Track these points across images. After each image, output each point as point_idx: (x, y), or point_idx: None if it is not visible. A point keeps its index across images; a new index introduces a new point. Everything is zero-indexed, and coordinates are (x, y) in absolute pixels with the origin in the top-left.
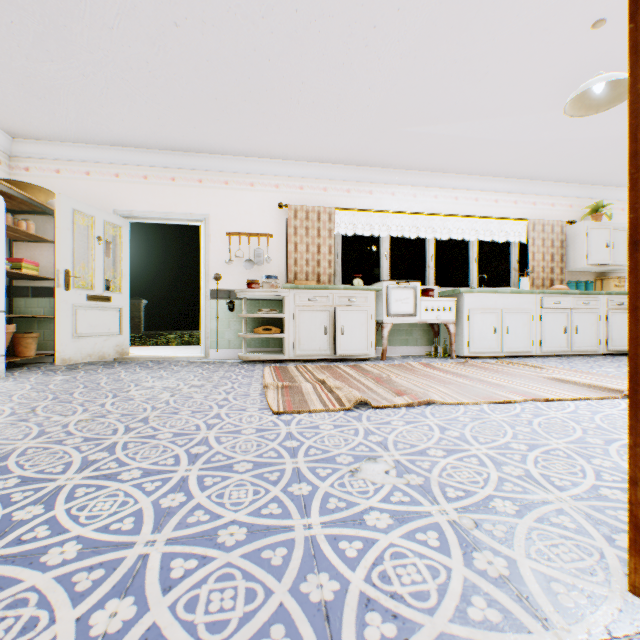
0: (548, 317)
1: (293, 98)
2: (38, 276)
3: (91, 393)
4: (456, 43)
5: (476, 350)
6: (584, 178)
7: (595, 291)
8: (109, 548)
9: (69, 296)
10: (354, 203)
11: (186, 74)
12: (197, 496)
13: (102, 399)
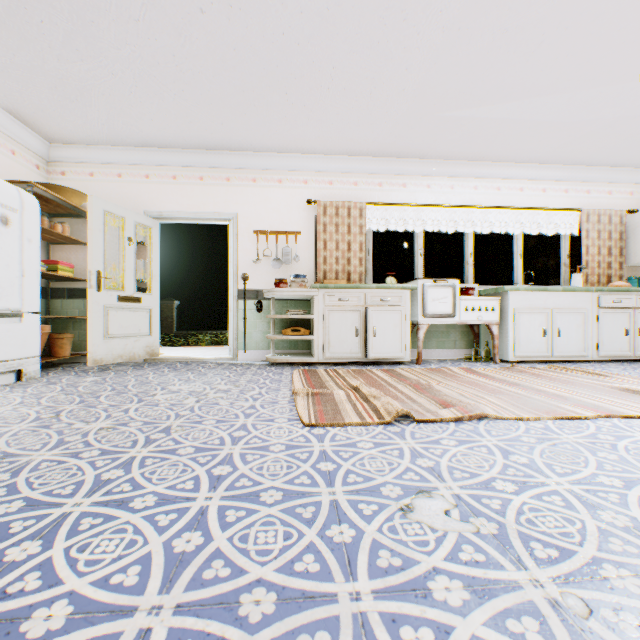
0: (606, 317)
1: (323, 85)
2: (73, 278)
3: (117, 397)
4: (508, 8)
5: (522, 354)
6: None
7: None
8: (104, 615)
9: (100, 297)
10: (386, 197)
11: (213, 66)
12: (216, 537)
13: (127, 404)
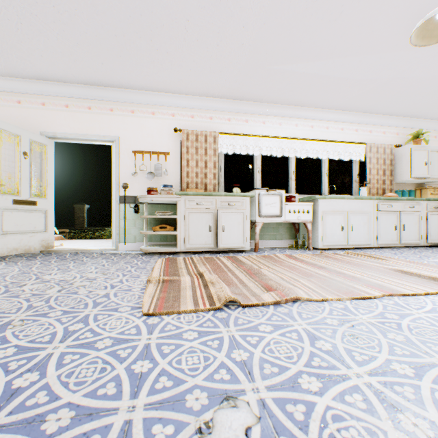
0: (383, 217)
1: (180, 35)
2: None
3: None
4: None
5: (328, 243)
6: (408, 112)
7: (418, 198)
8: None
9: None
10: (234, 129)
11: (86, 9)
12: None
13: None
